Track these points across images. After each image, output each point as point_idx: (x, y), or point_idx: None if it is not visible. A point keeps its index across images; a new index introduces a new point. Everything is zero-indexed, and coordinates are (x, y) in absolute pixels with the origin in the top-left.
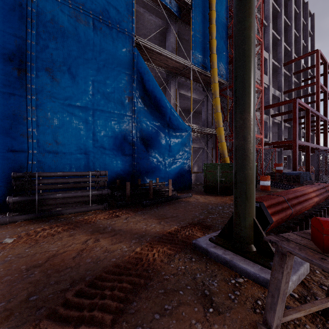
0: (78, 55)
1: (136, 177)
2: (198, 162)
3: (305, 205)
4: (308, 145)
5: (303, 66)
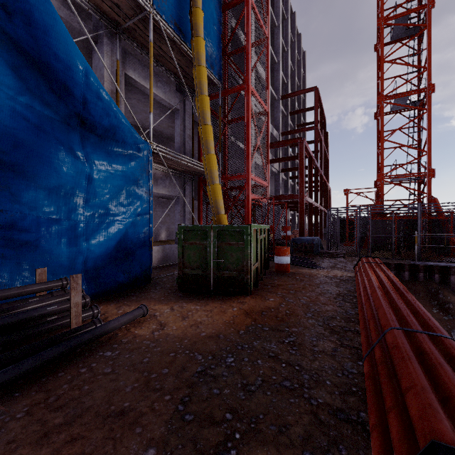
0: None
1: None
2: (168, 223)
3: None
4: (312, 202)
5: (296, 109)
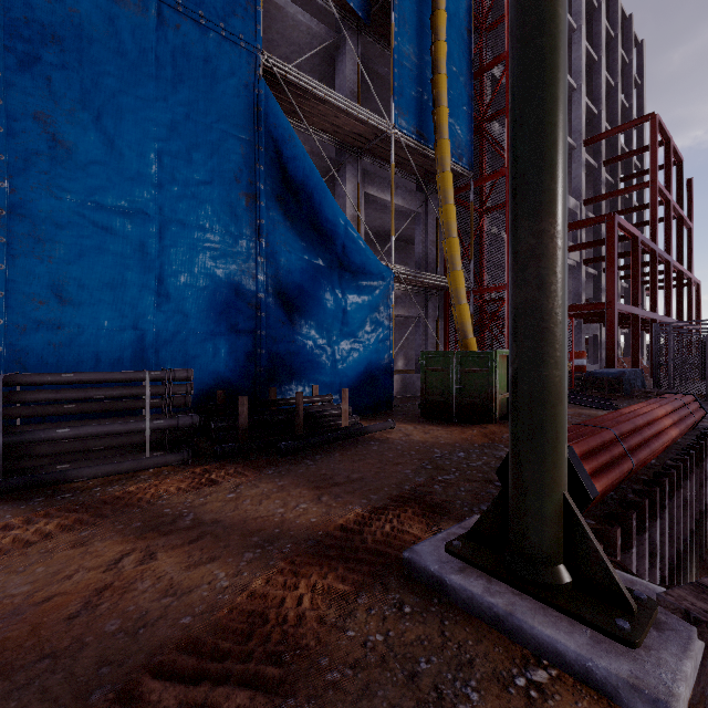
0: (121, 86)
1: (265, 384)
2: (405, 348)
3: (655, 447)
4: (637, 313)
5: (622, 149)
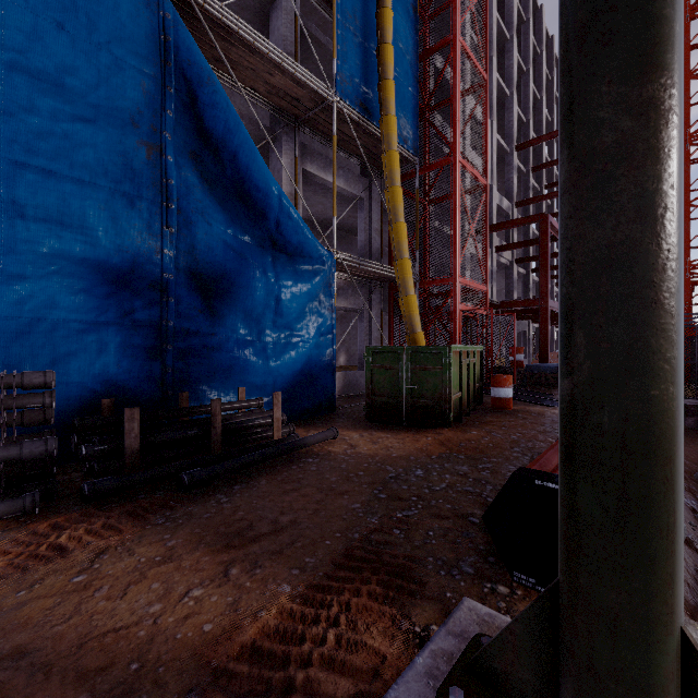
0: None
1: (175, 388)
2: (347, 343)
3: None
4: None
5: (545, 159)
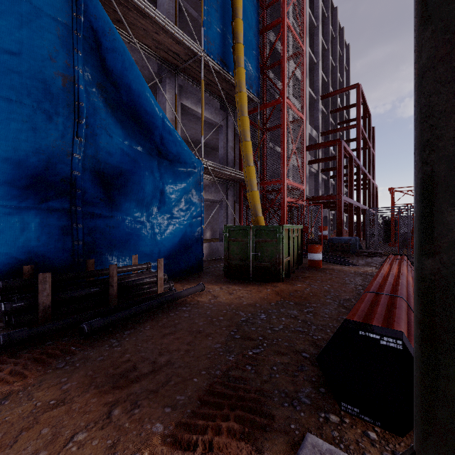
0: None
1: (84, 256)
2: (212, 223)
3: None
4: (352, 202)
5: (339, 106)
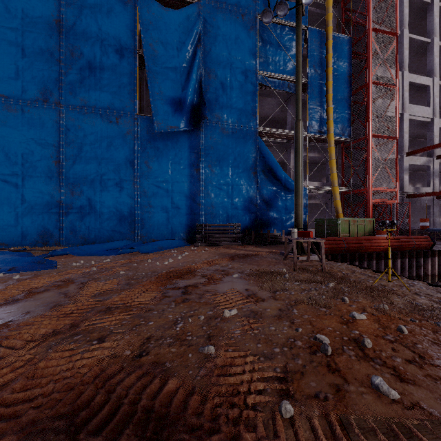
0: (224, 153)
1: (259, 229)
2: None
3: (364, 245)
4: None
5: None
